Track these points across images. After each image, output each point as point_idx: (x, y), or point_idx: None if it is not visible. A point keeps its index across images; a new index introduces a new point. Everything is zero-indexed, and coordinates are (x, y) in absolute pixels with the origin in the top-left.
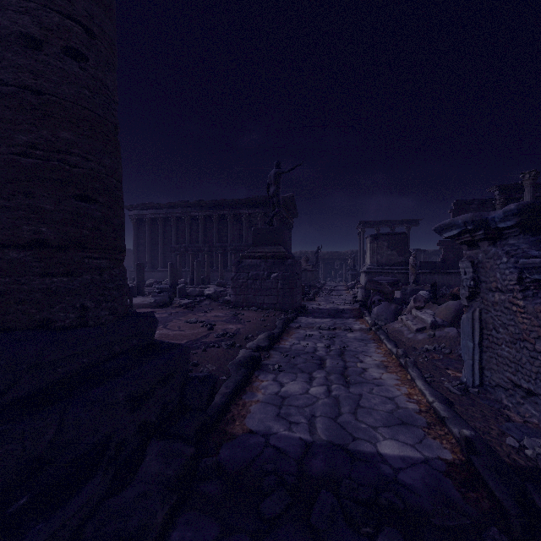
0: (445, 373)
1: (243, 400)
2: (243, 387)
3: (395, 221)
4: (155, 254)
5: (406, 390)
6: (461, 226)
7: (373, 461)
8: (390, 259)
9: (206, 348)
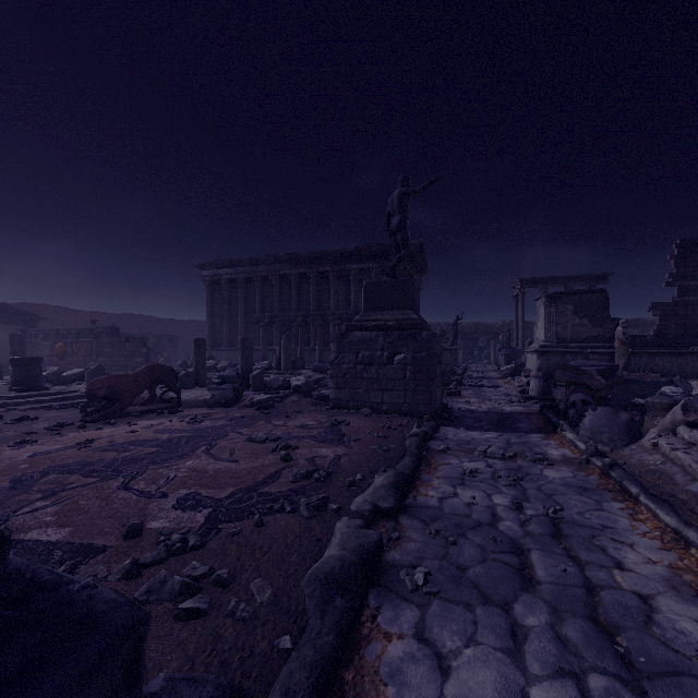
0: None
1: None
2: (338, 669)
3: (571, 277)
4: (234, 327)
5: None
6: None
7: None
8: (578, 332)
9: (265, 515)
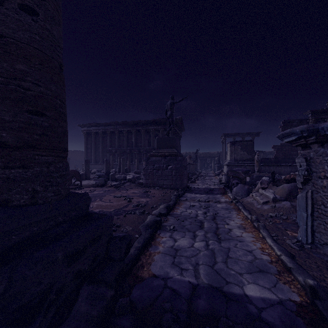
0: (285, 233)
1: (150, 251)
2: (150, 242)
3: (244, 133)
4: (97, 153)
5: (259, 245)
6: (298, 133)
7: (242, 302)
8: (242, 157)
9: (126, 214)
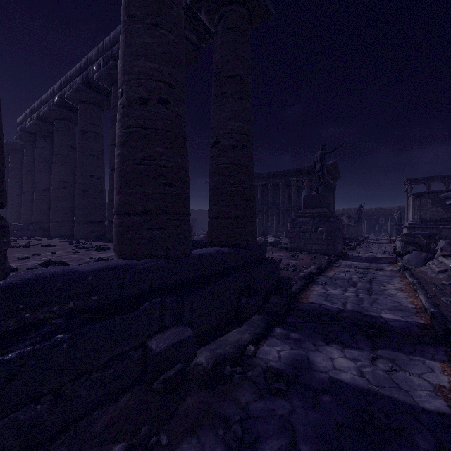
0: (448, 295)
1: (306, 293)
2: (305, 288)
3: (449, 175)
4: None
5: (411, 300)
6: None
7: (375, 317)
8: (434, 216)
9: (280, 270)
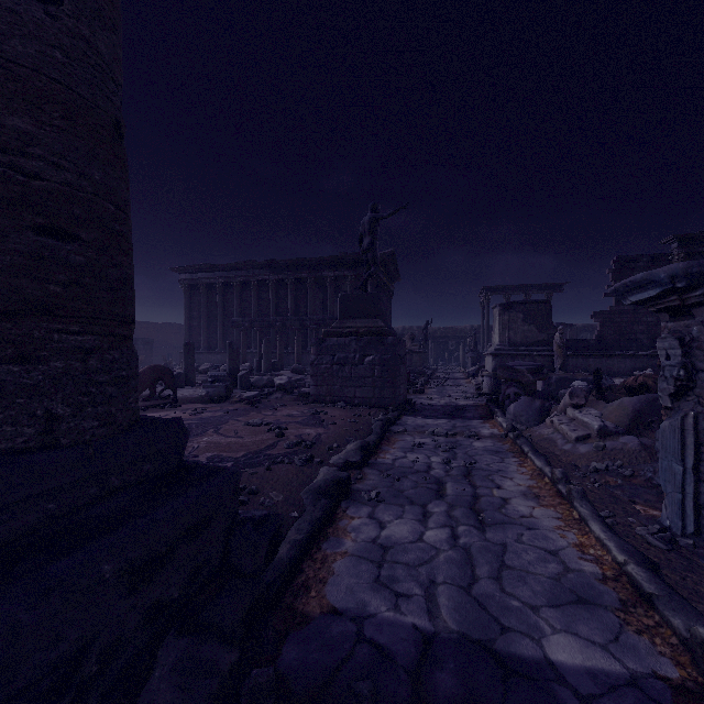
0: (632, 509)
1: (323, 551)
2: (324, 528)
3: (530, 285)
4: (212, 330)
5: (574, 537)
6: (664, 282)
7: (541, 679)
8: (526, 337)
9: (271, 465)
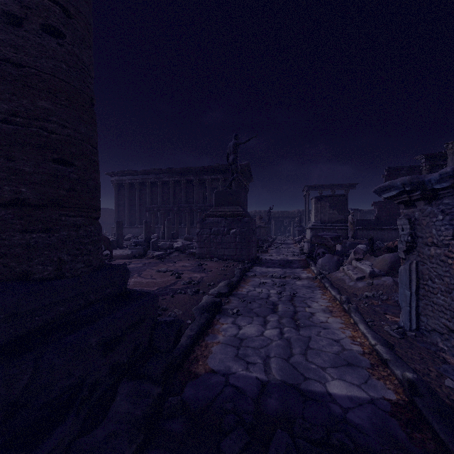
0: (384, 317)
1: (206, 341)
2: (206, 329)
3: (335, 185)
4: (132, 213)
5: (350, 333)
6: (399, 187)
7: (323, 401)
8: (331, 218)
9: (174, 294)
